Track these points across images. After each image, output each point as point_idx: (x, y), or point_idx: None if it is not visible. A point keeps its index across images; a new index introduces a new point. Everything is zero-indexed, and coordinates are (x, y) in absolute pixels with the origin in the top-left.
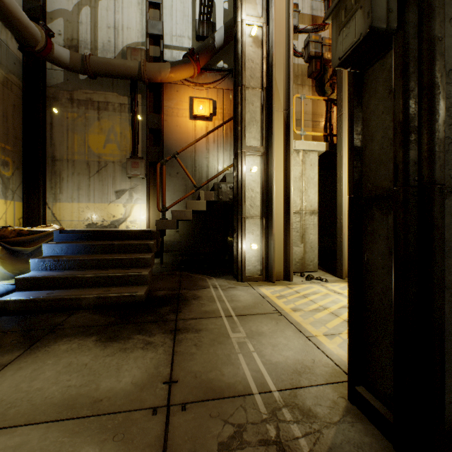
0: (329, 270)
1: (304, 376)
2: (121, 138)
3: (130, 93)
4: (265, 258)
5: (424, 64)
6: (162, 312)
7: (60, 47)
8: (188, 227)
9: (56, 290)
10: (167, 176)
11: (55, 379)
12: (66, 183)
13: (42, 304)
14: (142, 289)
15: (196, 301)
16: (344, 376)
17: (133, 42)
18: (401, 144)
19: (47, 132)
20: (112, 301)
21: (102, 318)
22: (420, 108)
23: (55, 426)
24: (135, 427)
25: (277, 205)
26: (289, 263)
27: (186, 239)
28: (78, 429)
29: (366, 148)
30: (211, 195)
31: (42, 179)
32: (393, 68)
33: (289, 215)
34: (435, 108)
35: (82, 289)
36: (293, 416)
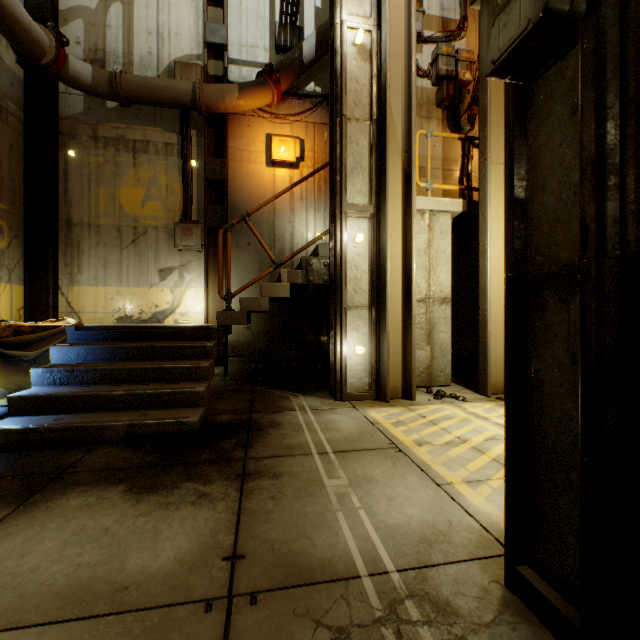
0: (467, 383)
1: (436, 546)
2: (168, 192)
3: (180, 128)
4: (375, 366)
5: (631, 65)
6: (224, 447)
7: (78, 61)
8: (264, 321)
9: (68, 415)
10: (233, 248)
11: (58, 553)
12: (88, 258)
13: (47, 436)
14: (195, 412)
15: (275, 431)
16: (497, 546)
17: (185, 55)
18: (593, 191)
19: (60, 184)
20: (151, 431)
21: (135, 457)
22: (624, 135)
23: (52, 631)
24: (178, 633)
25: (392, 289)
26: (410, 373)
27: (262, 338)
28: (87, 636)
29: (534, 201)
30: (297, 275)
31: (53, 251)
32: (579, 74)
33: (410, 305)
34: None
35: (108, 413)
36: (422, 613)
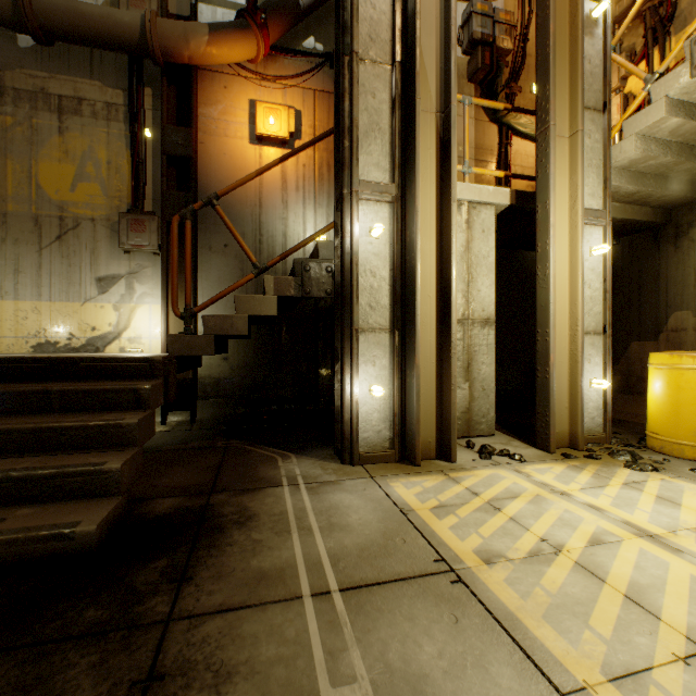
0: (514, 430)
1: None
2: (110, 171)
3: (127, 83)
4: (399, 414)
5: None
6: (137, 584)
7: None
8: (246, 349)
9: None
10: (204, 250)
11: None
12: None
13: None
14: (98, 510)
15: (242, 534)
16: None
17: None
18: None
19: None
20: None
21: None
22: None
23: None
24: None
25: (423, 305)
26: (447, 423)
27: (244, 373)
28: None
29: None
30: (288, 284)
31: None
32: None
33: (447, 326)
34: None
35: None
36: None
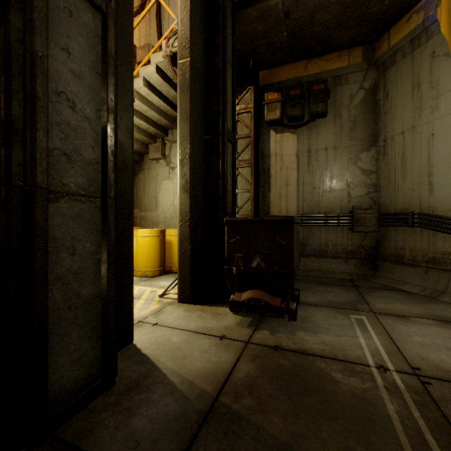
0: None
1: None
2: None
3: None
4: None
5: (28, 73)
6: None
7: None
8: None
9: None
10: None
11: None
12: None
13: None
14: None
15: None
16: None
17: None
18: (3, 142)
19: None
20: None
21: None
22: (25, 113)
23: None
24: None
25: None
26: None
27: None
28: None
29: None
30: None
31: None
32: None
33: None
34: (37, 118)
35: None
36: None
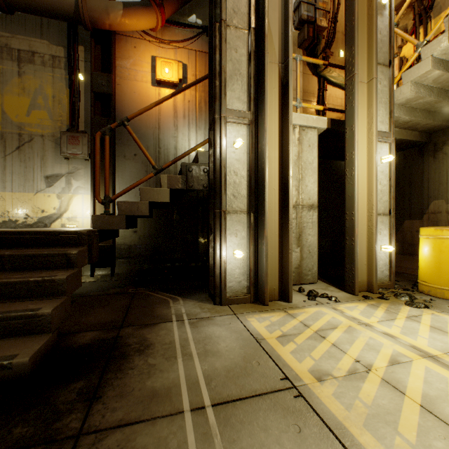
0: (329, 279)
1: None
2: (54, 103)
3: (66, 42)
4: (253, 269)
5: None
6: (58, 403)
7: None
8: (149, 225)
9: None
10: (120, 158)
11: None
12: None
13: None
14: (32, 345)
15: (141, 360)
16: None
17: None
18: None
19: None
20: None
21: None
22: None
23: None
24: None
25: (270, 195)
26: (286, 276)
27: (147, 241)
28: None
29: None
30: (177, 180)
31: None
32: None
33: (286, 210)
34: None
35: None
36: None
